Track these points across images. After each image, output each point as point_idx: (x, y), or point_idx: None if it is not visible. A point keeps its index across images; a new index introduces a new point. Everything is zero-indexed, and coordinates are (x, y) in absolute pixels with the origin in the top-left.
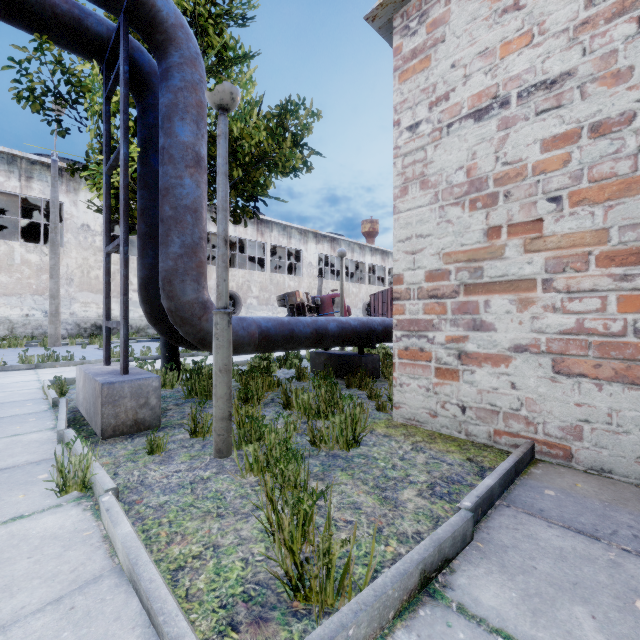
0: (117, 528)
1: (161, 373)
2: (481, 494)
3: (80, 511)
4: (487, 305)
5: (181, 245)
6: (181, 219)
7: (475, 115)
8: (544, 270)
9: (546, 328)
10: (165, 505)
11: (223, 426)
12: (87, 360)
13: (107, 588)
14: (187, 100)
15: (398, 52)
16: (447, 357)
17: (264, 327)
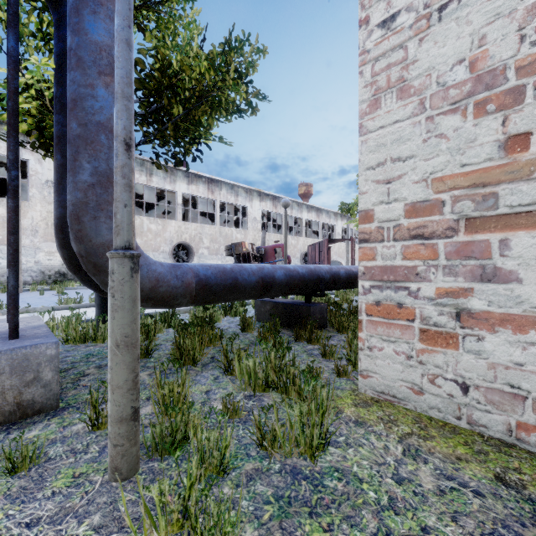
0: None
1: (91, 326)
2: None
3: None
4: (505, 246)
5: (92, 172)
6: (92, 139)
7: None
8: None
9: None
10: None
11: (122, 431)
12: (32, 308)
13: None
14: None
15: None
16: (438, 316)
17: (202, 275)
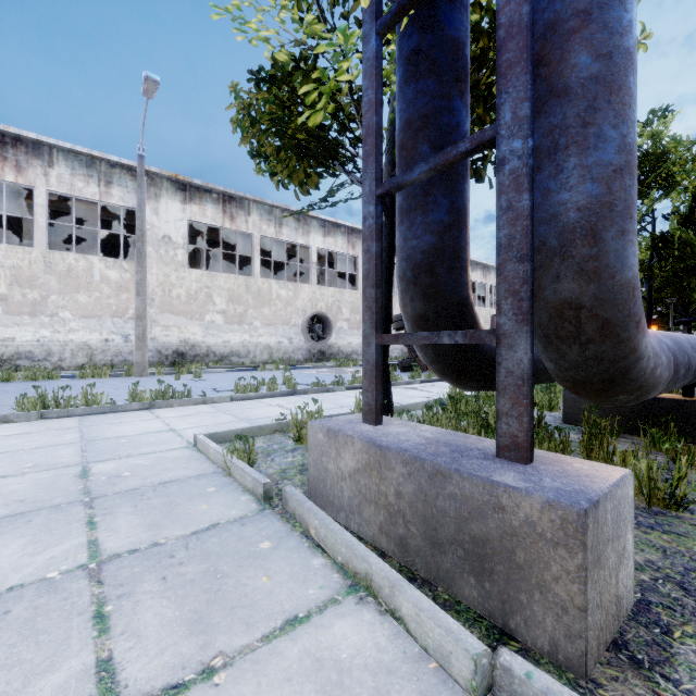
0: None
1: None
2: None
3: None
4: None
5: (619, 145)
6: (619, 82)
7: None
8: None
9: None
10: None
11: None
12: (209, 397)
13: None
14: None
15: None
16: None
17: (670, 347)
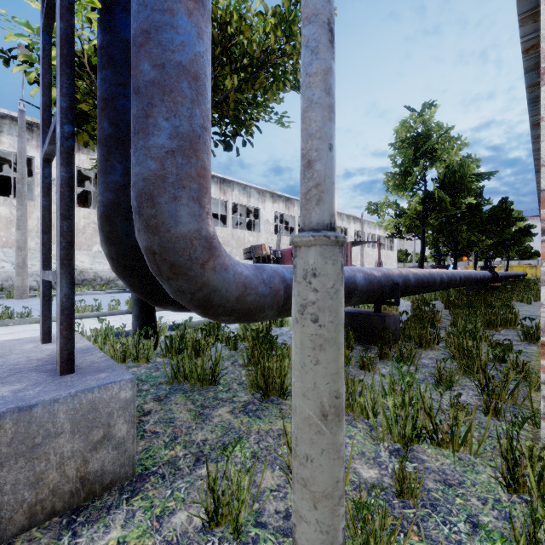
0: None
1: (132, 342)
2: None
3: None
4: None
5: (171, 133)
6: (171, 87)
7: None
8: None
9: None
10: None
11: None
12: None
13: None
14: None
15: None
16: None
17: (289, 280)
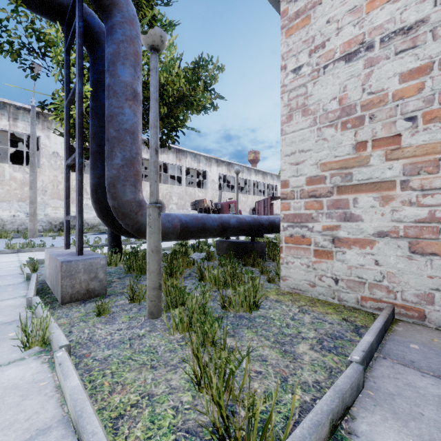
0: (66, 381)
1: (108, 255)
2: (365, 349)
3: (39, 364)
4: (355, 201)
5: (122, 158)
6: (122, 139)
7: (346, 58)
8: (402, 173)
9: (404, 218)
10: (108, 358)
11: (154, 294)
12: (55, 247)
13: (54, 440)
14: (127, 50)
15: (285, 14)
16: (323, 241)
17: (184, 221)
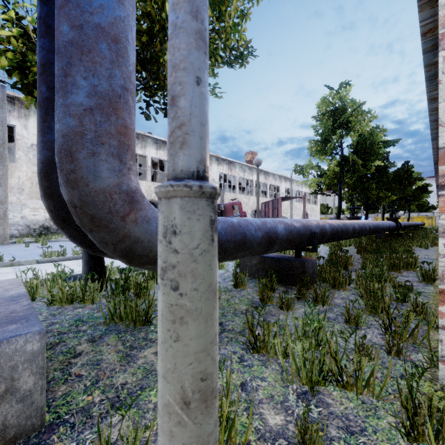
0: None
1: (79, 285)
2: None
3: None
4: None
5: (90, 92)
6: (90, 47)
7: None
8: None
9: None
10: None
11: None
12: (16, 261)
13: None
14: None
15: None
16: None
17: None
